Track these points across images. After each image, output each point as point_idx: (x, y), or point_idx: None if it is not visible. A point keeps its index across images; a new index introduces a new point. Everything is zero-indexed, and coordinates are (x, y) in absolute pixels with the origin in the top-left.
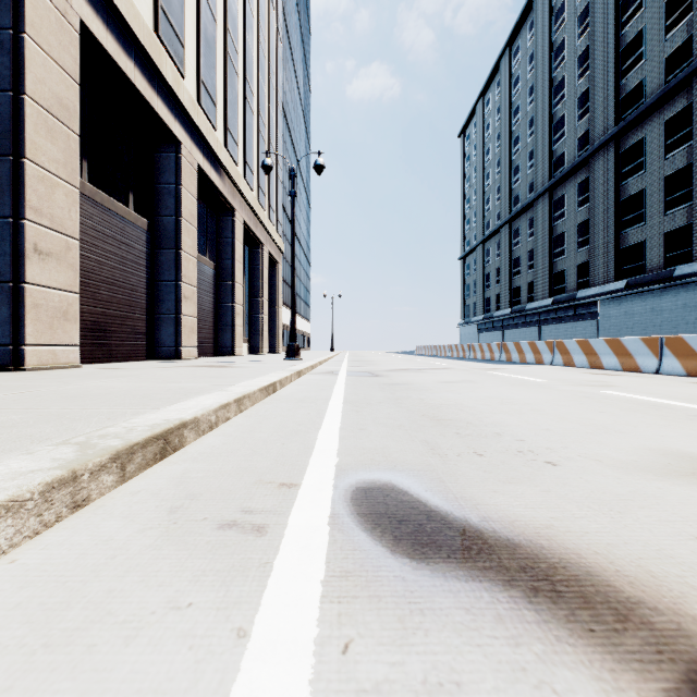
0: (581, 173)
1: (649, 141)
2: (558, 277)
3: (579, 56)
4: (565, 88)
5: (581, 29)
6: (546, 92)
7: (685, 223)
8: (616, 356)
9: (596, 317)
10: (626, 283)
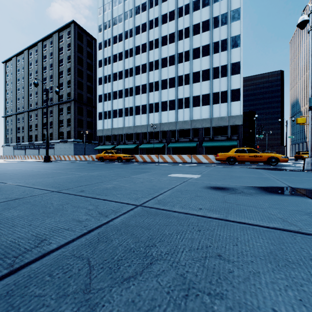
0: (51, 108)
1: (65, 109)
2: (45, 135)
3: (50, 75)
4: (47, 81)
5: (51, 68)
6: (41, 77)
7: (70, 130)
8: (42, 158)
9: (54, 148)
10: (60, 141)
